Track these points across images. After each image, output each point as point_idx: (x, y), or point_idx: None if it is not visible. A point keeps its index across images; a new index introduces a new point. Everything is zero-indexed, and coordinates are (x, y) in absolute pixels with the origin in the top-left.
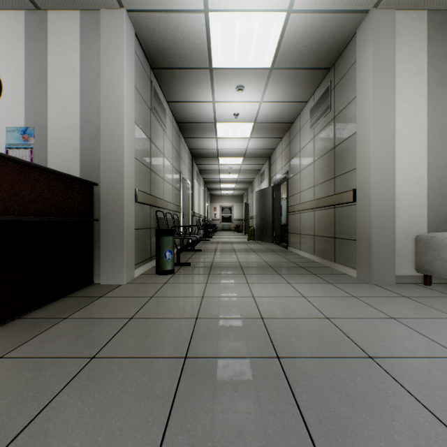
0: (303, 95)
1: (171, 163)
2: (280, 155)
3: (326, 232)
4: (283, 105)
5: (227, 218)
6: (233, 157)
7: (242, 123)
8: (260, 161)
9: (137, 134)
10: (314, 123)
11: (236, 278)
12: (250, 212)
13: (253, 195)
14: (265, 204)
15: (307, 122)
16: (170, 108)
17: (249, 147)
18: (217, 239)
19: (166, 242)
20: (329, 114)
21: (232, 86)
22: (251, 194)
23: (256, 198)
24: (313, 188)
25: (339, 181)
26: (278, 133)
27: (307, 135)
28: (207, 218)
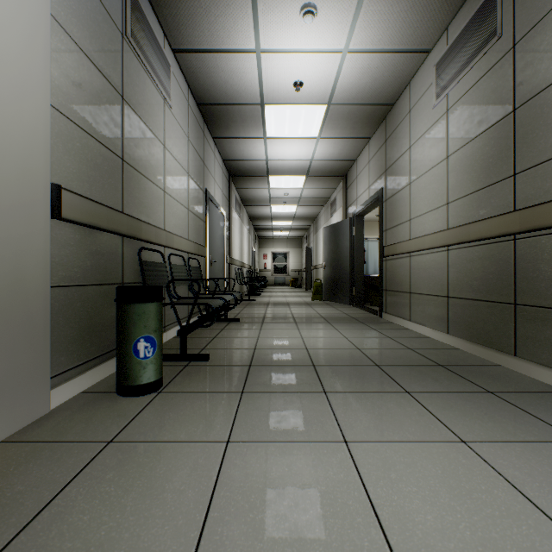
0: (426, 32)
1: (184, 169)
2: (365, 167)
3: (485, 292)
4: (383, 60)
5: (281, 269)
6: (291, 176)
7: (307, 105)
8: (330, 183)
9: (66, 56)
10: (449, 84)
11: (308, 412)
12: (313, 260)
13: (317, 236)
14: (340, 247)
15: (429, 90)
16: (181, 69)
17: (316, 157)
18: (267, 298)
19: (138, 316)
20: (495, 47)
21: (294, 7)
22: (314, 235)
23: (325, 237)
24: (446, 208)
25: (531, 179)
26: (365, 127)
27: (429, 113)
28: (254, 268)
